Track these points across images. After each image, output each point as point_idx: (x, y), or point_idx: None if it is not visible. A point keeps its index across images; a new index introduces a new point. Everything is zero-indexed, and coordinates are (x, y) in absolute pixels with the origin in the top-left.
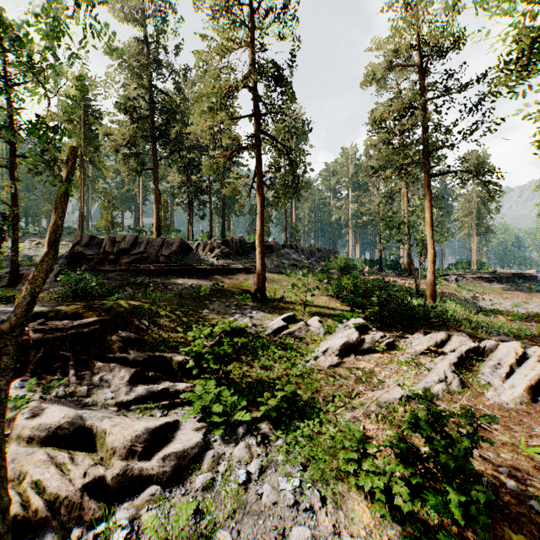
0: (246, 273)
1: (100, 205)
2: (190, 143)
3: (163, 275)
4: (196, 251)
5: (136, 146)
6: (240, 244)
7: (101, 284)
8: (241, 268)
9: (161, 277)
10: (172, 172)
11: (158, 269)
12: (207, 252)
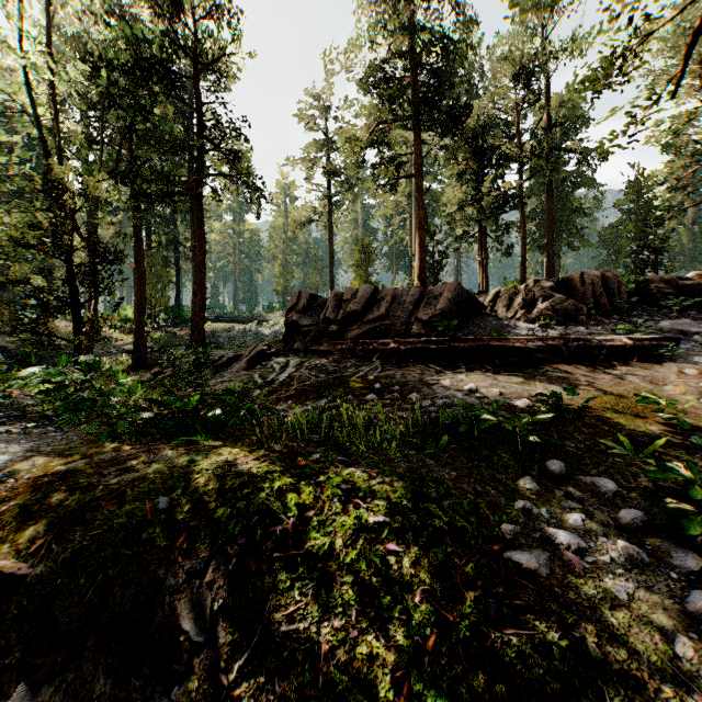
0: (643, 361)
1: (353, 259)
2: (482, 125)
3: (412, 362)
4: (490, 309)
5: (388, 145)
6: (605, 286)
7: (292, 379)
8: (624, 346)
9: (407, 366)
10: (452, 187)
11: (403, 349)
12: (515, 311)
